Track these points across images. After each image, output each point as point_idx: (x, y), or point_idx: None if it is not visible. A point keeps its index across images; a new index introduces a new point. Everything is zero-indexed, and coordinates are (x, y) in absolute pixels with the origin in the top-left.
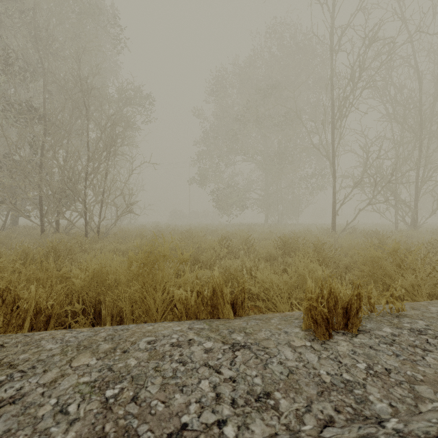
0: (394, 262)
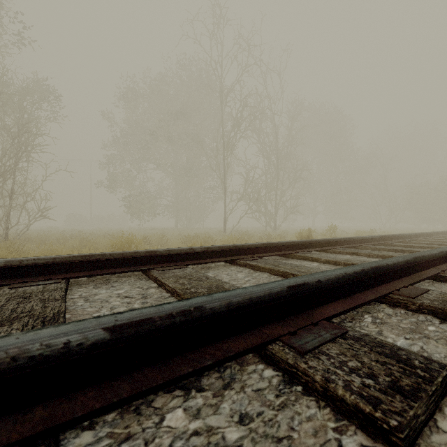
0: (232, 243)
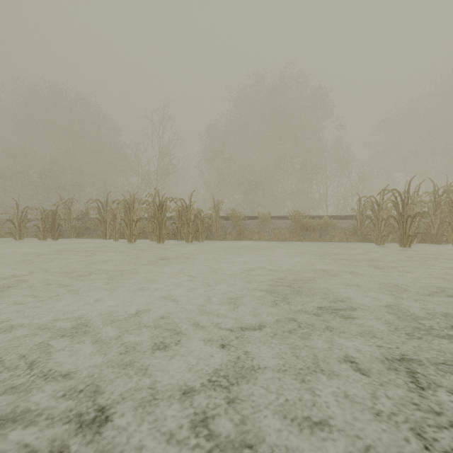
0: None
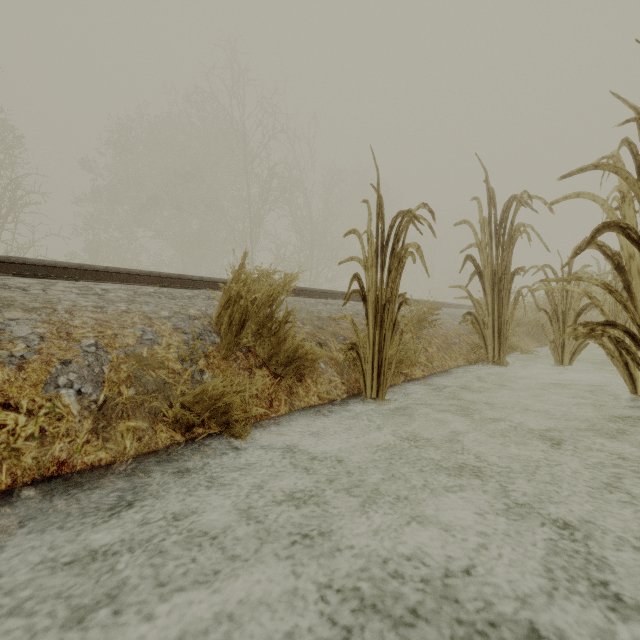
0: None
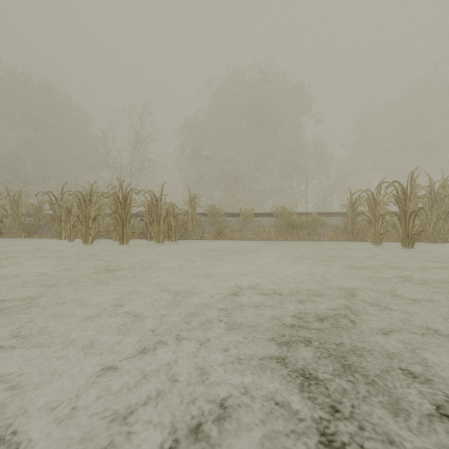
0: None
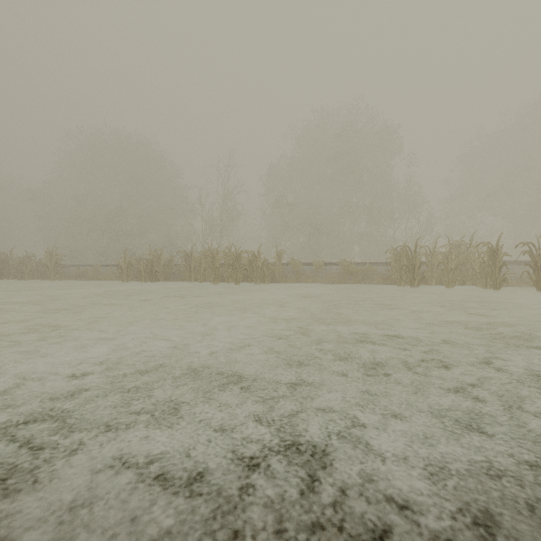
0: None
